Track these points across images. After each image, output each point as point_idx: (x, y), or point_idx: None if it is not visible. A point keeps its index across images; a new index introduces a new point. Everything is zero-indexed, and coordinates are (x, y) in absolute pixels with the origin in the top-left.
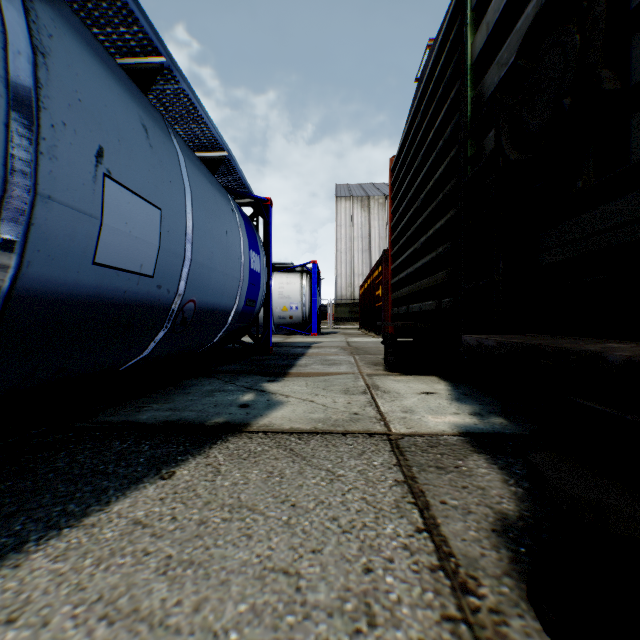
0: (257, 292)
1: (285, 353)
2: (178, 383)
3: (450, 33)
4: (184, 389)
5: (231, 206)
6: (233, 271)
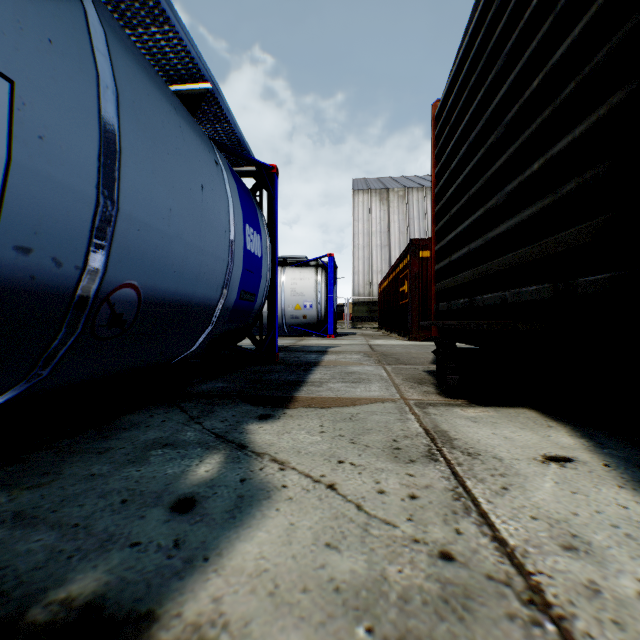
0: (257, 282)
1: (294, 361)
2: (112, 421)
3: None
4: (108, 438)
5: (215, 157)
6: (215, 248)
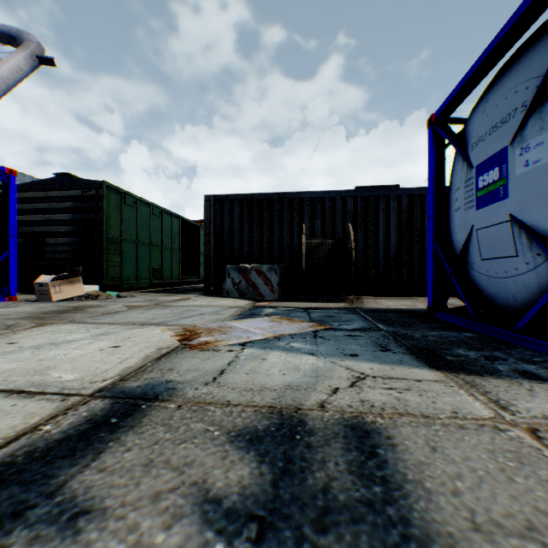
0: None
1: None
2: None
3: None
4: None
5: None
6: None
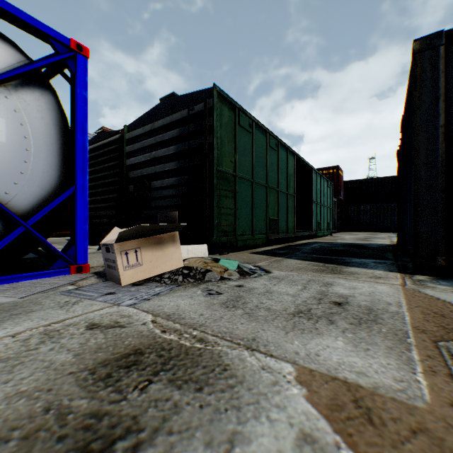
0: None
1: None
2: None
3: (116, 142)
4: None
5: None
6: None
